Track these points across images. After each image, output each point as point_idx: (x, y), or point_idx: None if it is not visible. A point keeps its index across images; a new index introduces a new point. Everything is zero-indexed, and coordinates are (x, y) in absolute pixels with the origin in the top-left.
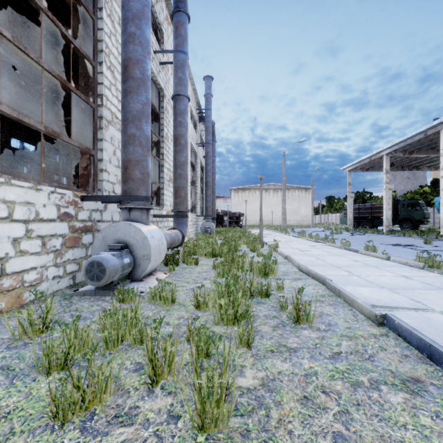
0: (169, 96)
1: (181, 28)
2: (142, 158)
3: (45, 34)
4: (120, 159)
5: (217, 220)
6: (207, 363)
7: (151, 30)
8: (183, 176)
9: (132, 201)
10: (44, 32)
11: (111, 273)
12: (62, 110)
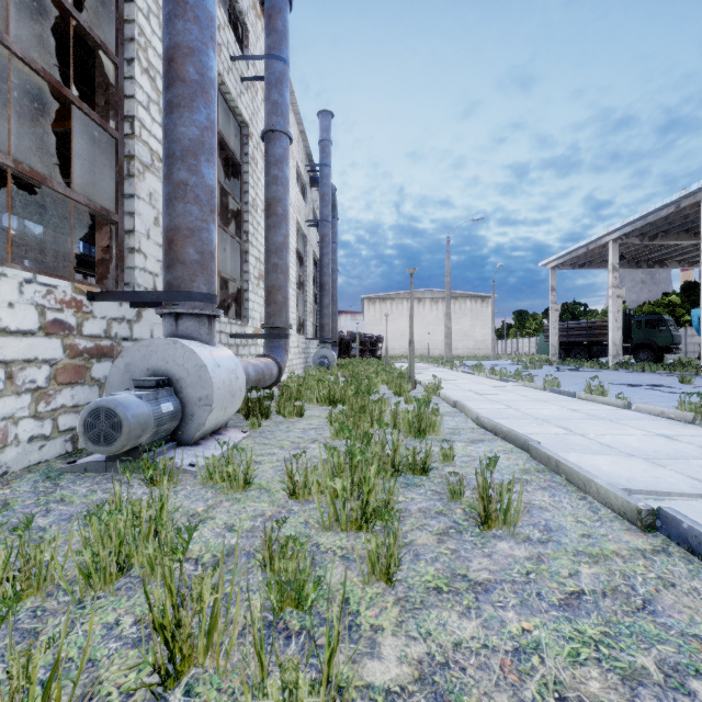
0: (259, 137)
1: (276, 18)
2: (199, 224)
3: (52, 36)
4: None
5: (341, 347)
6: (299, 620)
7: (225, 20)
8: (280, 269)
9: (182, 302)
10: (49, 29)
11: (133, 430)
12: (86, 166)
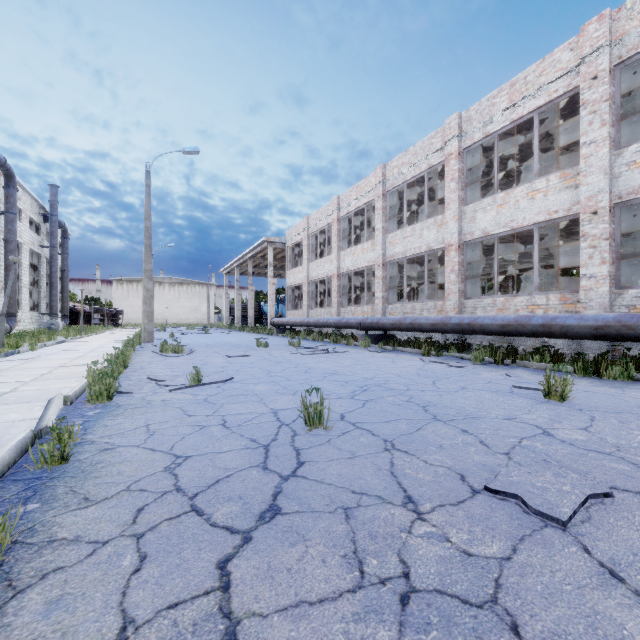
0: (2, 227)
1: (11, 198)
2: None
3: None
4: None
5: (84, 318)
6: None
7: None
8: (12, 291)
9: None
10: None
11: None
12: None
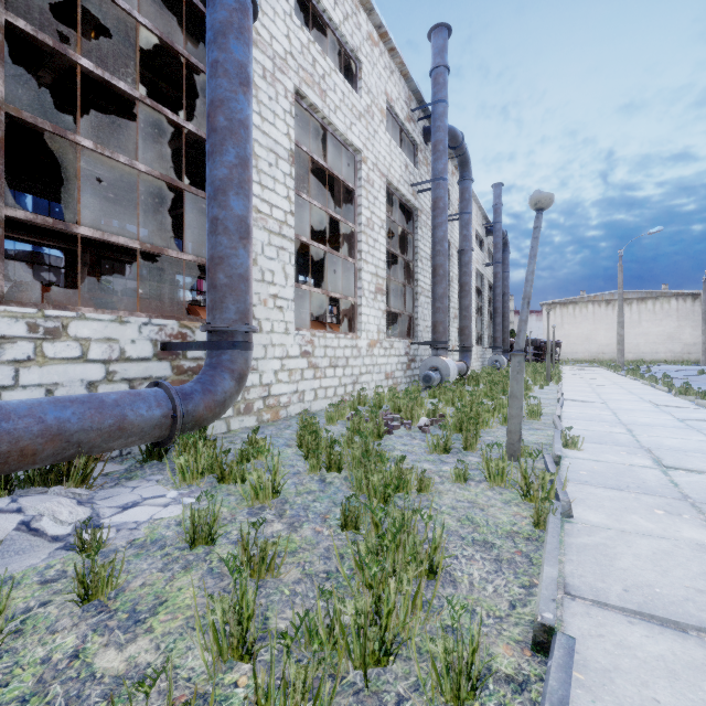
0: (454, 240)
1: (465, 194)
2: (444, 320)
3: None
4: (424, 314)
5: None
6: None
7: None
8: (467, 317)
9: (438, 345)
10: None
11: (434, 380)
12: None
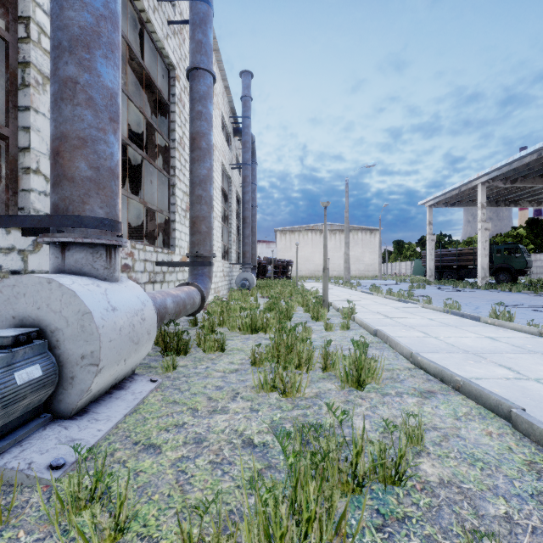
0: (187, 82)
1: None
2: (94, 133)
3: None
4: None
5: (259, 270)
6: None
7: None
8: (204, 200)
9: (69, 228)
10: None
11: None
12: None
